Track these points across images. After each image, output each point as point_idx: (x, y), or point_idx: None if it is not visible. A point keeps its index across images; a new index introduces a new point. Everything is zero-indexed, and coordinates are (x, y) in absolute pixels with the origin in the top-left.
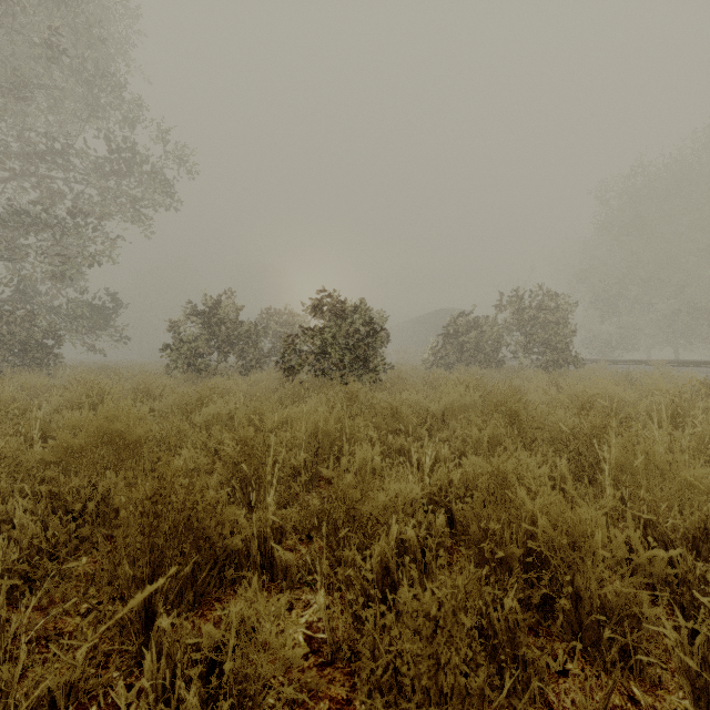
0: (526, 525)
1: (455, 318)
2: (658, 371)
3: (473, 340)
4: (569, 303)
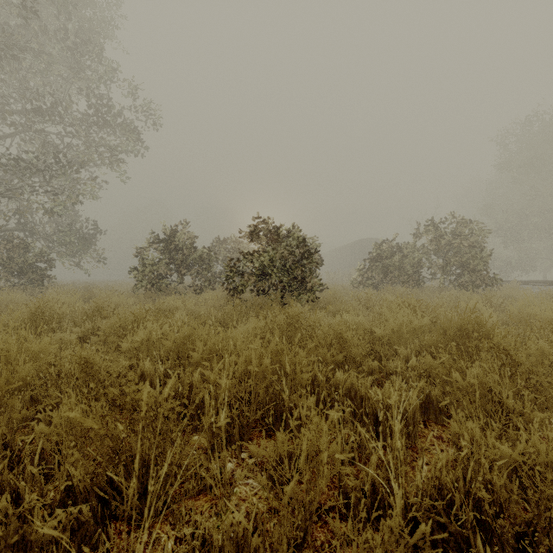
0: None
1: (380, 245)
2: None
3: (396, 263)
4: (485, 230)
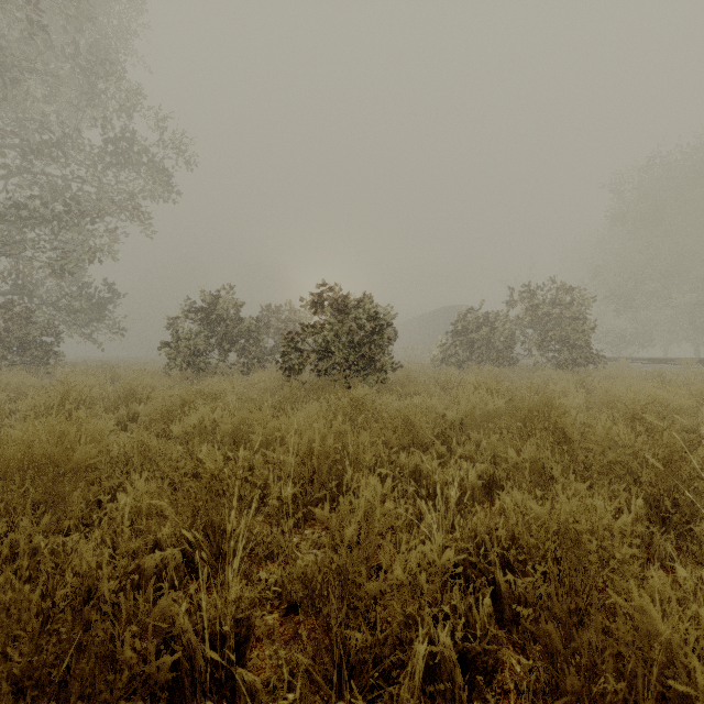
0: (673, 682)
1: (466, 315)
2: (691, 370)
3: (485, 337)
4: (588, 298)
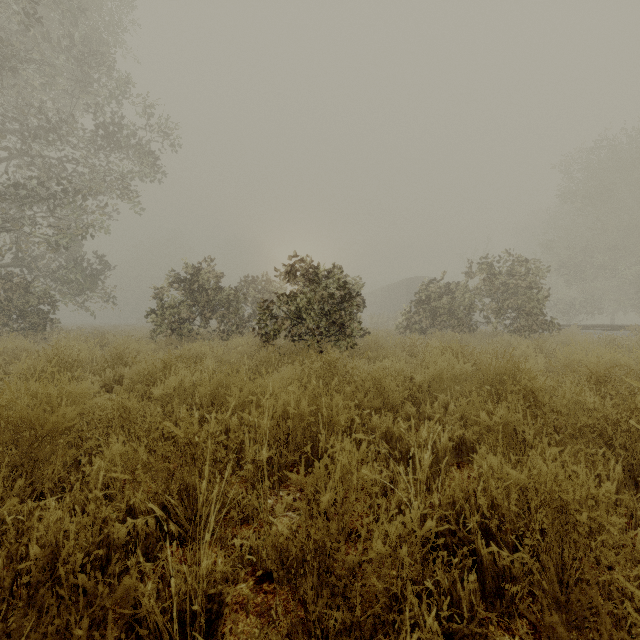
0: None
1: (428, 285)
2: None
3: (446, 305)
4: (543, 269)
